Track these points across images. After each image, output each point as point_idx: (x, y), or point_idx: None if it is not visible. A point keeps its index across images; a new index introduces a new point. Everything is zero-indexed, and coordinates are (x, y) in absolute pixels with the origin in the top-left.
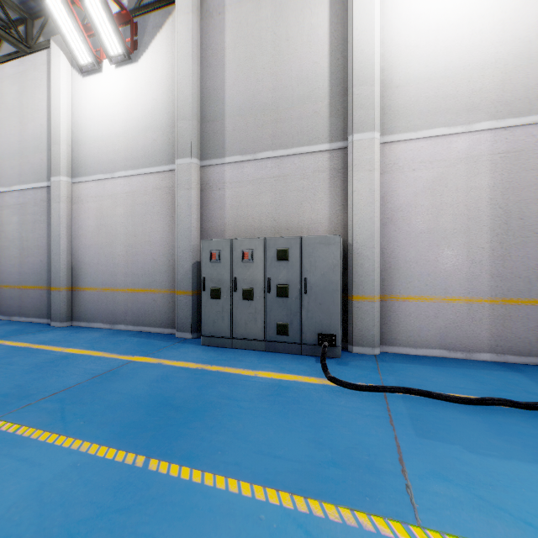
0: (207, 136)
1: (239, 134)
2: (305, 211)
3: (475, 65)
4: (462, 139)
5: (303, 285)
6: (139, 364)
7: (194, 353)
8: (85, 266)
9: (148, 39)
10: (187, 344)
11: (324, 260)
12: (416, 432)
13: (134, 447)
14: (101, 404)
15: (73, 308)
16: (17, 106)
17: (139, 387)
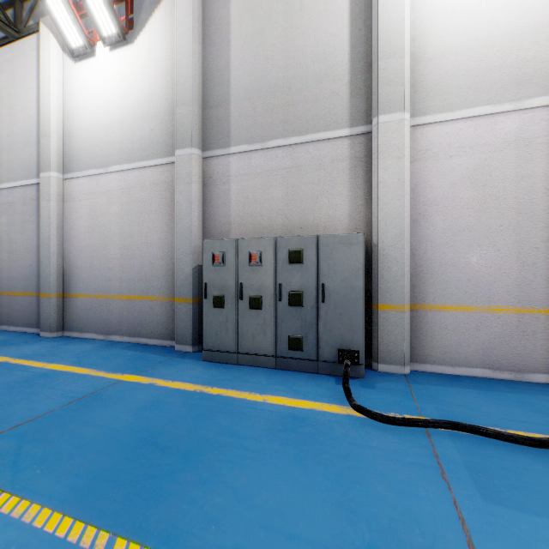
0: (210, 124)
1: (246, 121)
2: (322, 207)
3: (526, 30)
4: (510, 118)
5: (320, 292)
6: (128, 385)
7: (193, 371)
8: (77, 270)
9: (145, 18)
10: (187, 359)
11: (345, 262)
12: (481, 493)
13: (97, 515)
14: (70, 442)
15: (64, 316)
16: (6, 97)
17: (121, 416)
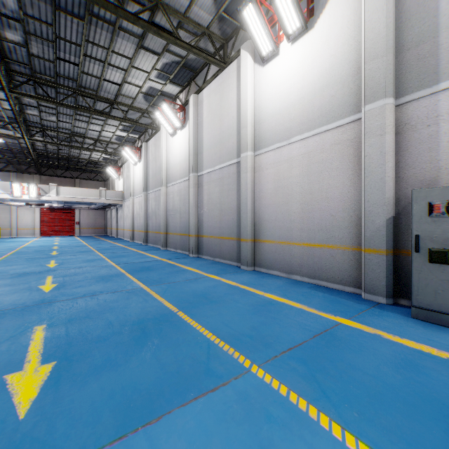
0: (405, 68)
1: None
2: None
3: None
4: None
5: None
6: (352, 330)
7: (414, 329)
8: (264, 222)
9: (325, 0)
10: (388, 311)
11: None
12: None
13: None
14: (356, 386)
15: (255, 256)
16: (217, 109)
17: (383, 370)
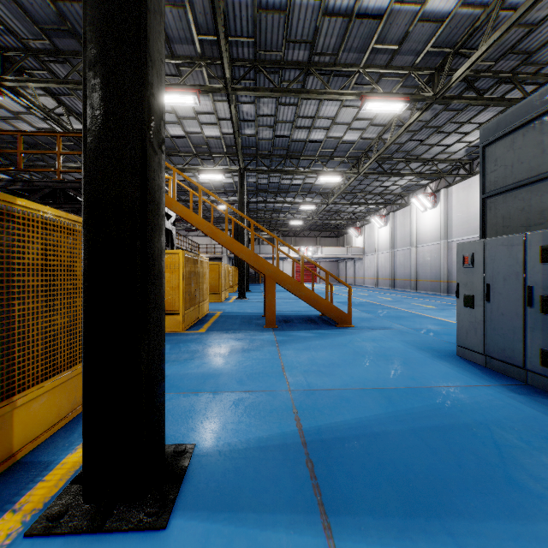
0: None
1: None
2: None
3: None
4: None
5: None
6: None
7: None
8: None
9: None
10: None
11: None
12: None
13: None
14: None
15: None
16: (464, 201)
17: None
